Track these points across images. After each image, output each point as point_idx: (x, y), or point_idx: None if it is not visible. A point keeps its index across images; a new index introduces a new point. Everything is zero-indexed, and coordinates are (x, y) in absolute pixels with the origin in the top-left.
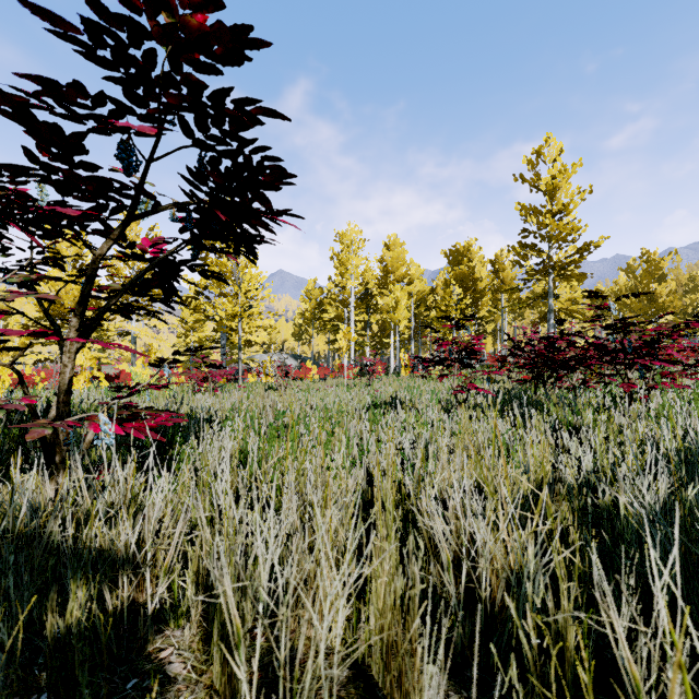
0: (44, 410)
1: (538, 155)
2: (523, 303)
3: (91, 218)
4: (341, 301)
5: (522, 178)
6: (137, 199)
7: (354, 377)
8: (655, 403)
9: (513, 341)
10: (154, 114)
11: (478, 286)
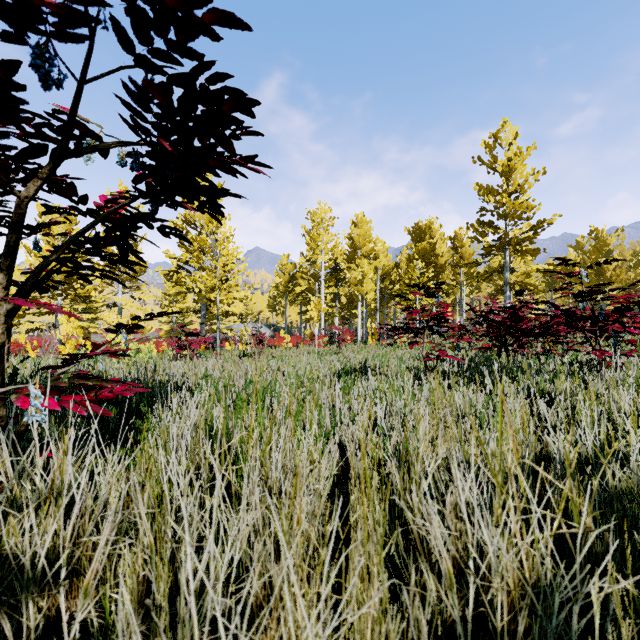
0: (9, 377)
1: (495, 139)
2: (481, 276)
3: (3, 145)
4: (312, 275)
5: (480, 160)
6: (68, 129)
7: (324, 345)
8: (632, 371)
9: (474, 311)
10: (73, 3)
11: (439, 261)
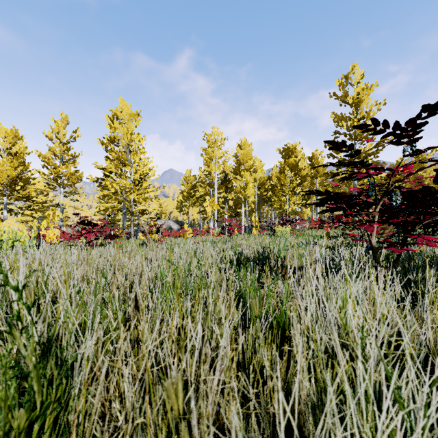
0: None
1: (347, 79)
2: None
3: None
4: (208, 184)
5: (335, 95)
6: None
7: (217, 235)
8: None
9: None
10: None
11: (301, 174)
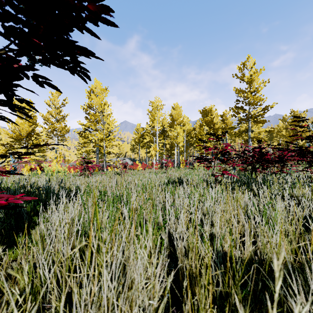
0: None
1: (244, 65)
2: (236, 134)
3: None
4: (152, 134)
5: (236, 76)
6: None
7: (158, 168)
8: None
9: (235, 151)
10: None
11: (215, 127)
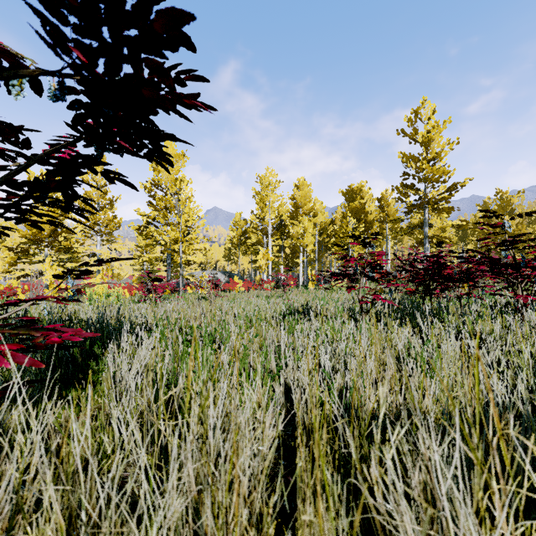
0: None
1: (416, 114)
2: (404, 230)
3: None
4: (261, 230)
5: (403, 132)
6: None
7: (271, 289)
8: None
9: (400, 260)
10: None
11: (368, 218)
